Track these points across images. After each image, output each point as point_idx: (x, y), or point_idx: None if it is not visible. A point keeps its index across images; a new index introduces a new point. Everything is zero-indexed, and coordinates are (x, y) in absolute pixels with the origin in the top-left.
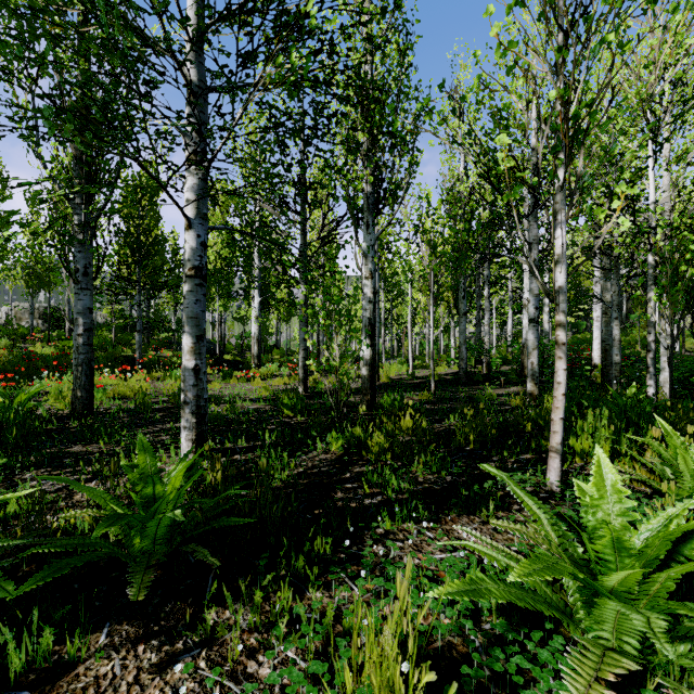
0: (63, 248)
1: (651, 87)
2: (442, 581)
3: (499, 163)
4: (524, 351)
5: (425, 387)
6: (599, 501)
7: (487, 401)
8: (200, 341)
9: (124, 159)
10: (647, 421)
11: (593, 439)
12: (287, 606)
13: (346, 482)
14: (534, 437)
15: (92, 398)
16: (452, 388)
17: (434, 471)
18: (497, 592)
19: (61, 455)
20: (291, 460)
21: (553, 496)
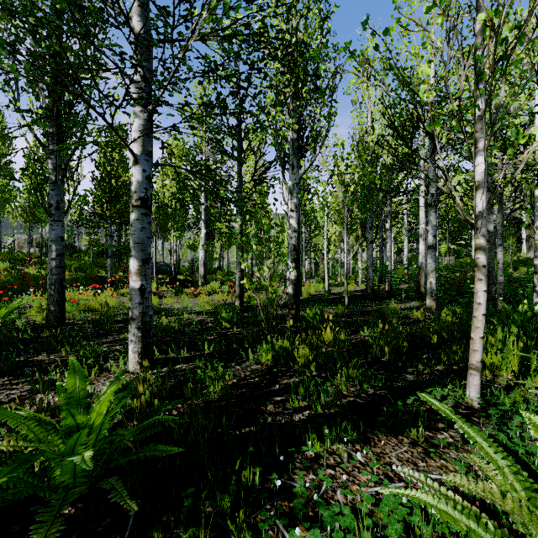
0: (38, 187)
1: (537, 45)
2: (382, 526)
3: (419, 96)
4: (420, 273)
5: (339, 302)
6: None
7: (393, 315)
8: (145, 263)
9: (90, 113)
10: None
11: (501, 354)
12: None
13: (275, 394)
14: (440, 348)
15: (64, 311)
16: (362, 303)
17: (356, 383)
18: None
19: (25, 364)
20: (226, 370)
21: (474, 412)
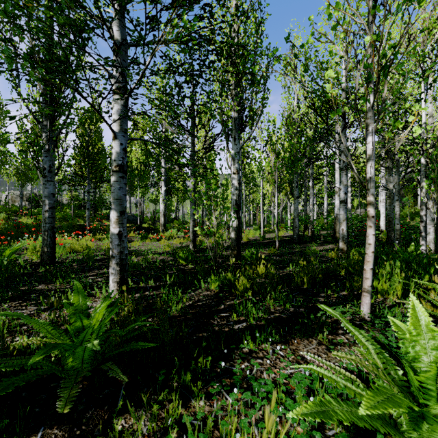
0: (35, 154)
1: (423, 46)
2: (293, 392)
3: (327, 91)
4: (336, 222)
5: (272, 245)
6: (416, 337)
7: (313, 254)
8: (122, 215)
9: (75, 96)
10: (424, 269)
11: (390, 282)
12: (178, 415)
13: (221, 311)
14: (346, 279)
15: (54, 252)
16: (289, 246)
17: (281, 304)
18: (342, 413)
19: (29, 292)
20: (183, 295)
21: (366, 323)
